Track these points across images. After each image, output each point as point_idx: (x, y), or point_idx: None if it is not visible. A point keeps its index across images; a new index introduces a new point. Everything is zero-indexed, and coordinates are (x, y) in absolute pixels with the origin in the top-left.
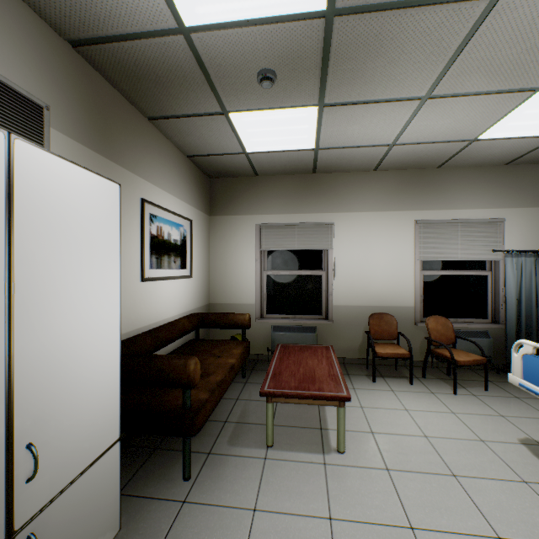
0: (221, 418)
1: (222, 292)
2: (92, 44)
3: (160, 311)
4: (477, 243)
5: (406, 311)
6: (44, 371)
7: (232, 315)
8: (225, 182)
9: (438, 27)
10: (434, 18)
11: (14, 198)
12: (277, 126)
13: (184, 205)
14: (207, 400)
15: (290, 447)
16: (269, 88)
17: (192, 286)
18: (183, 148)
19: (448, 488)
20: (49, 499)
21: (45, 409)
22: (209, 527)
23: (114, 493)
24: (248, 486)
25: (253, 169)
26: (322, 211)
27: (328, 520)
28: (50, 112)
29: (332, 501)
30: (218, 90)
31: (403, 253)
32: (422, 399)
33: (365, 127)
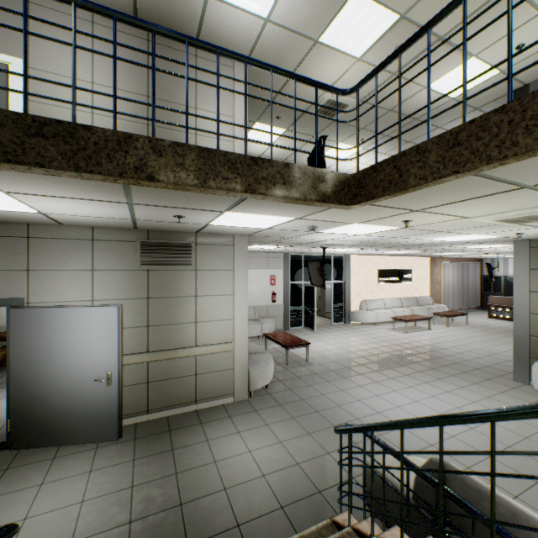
0: None
1: None
2: None
3: None
4: None
5: None
6: None
7: (3, 333)
8: None
9: None
10: None
11: None
12: None
13: None
14: None
15: None
16: None
17: None
18: None
19: None
20: None
21: None
22: None
23: None
24: None
25: None
26: None
27: None
28: None
29: None
30: None
31: None
32: None
33: None
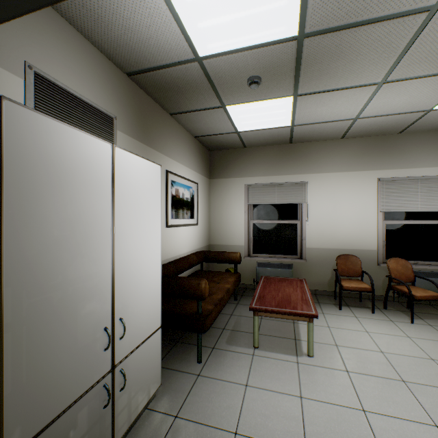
0: (221, 327)
1: (219, 236)
2: (140, 73)
3: (177, 248)
4: (437, 197)
5: (369, 253)
6: (126, 278)
7: (227, 253)
8: (221, 153)
9: (387, 35)
10: (383, 30)
11: (115, 180)
12: (261, 112)
13: (192, 173)
14: (212, 310)
15: (272, 349)
16: (255, 88)
17: (198, 231)
18: (192, 132)
19: (397, 388)
20: (128, 352)
21: (127, 300)
22: (216, 391)
23: (158, 360)
24: (241, 370)
25: (243, 143)
26: (297, 173)
27: (299, 398)
28: (117, 120)
29: (302, 386)
30: (219, 92)
31: (367, 205)
32: (381, 325)
33: (331, 108)
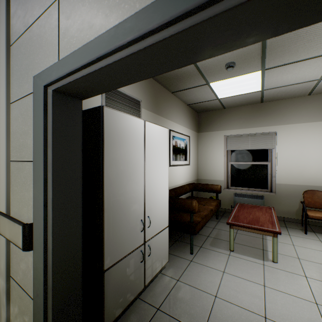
0: (206, 235)
1: (204, 173)
2: None
3: (176, 180)
4: None
5: None
6: (151, 194)
7: (210, 185)
8: (206, 114)
9: None
10: None
11: (145, 139)
12: (236, 84)
13: (186, 129)
14: (200, 221)
15: (243, 253)
16: (231, 70)
17: (189, 169)
18: (185, 102)
19: None
20: (152, 236)
21: (151, 206)
22: (202, 272)
23: (167, 246)
24: (220, 263)
25: (222, 106)
26: (268, 125)
27: (263, 286)
28: (142, 102)
29: (266, 280)
30: (205, 75)
31: None
32: None
33: (295, 74)
